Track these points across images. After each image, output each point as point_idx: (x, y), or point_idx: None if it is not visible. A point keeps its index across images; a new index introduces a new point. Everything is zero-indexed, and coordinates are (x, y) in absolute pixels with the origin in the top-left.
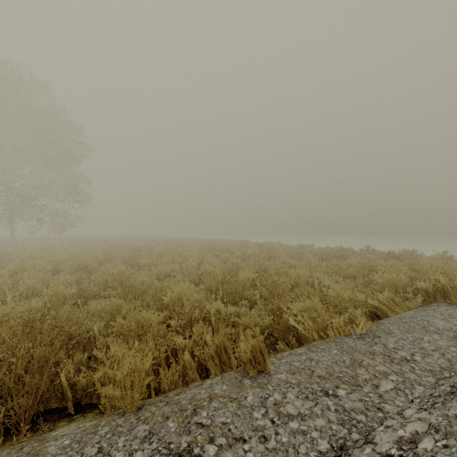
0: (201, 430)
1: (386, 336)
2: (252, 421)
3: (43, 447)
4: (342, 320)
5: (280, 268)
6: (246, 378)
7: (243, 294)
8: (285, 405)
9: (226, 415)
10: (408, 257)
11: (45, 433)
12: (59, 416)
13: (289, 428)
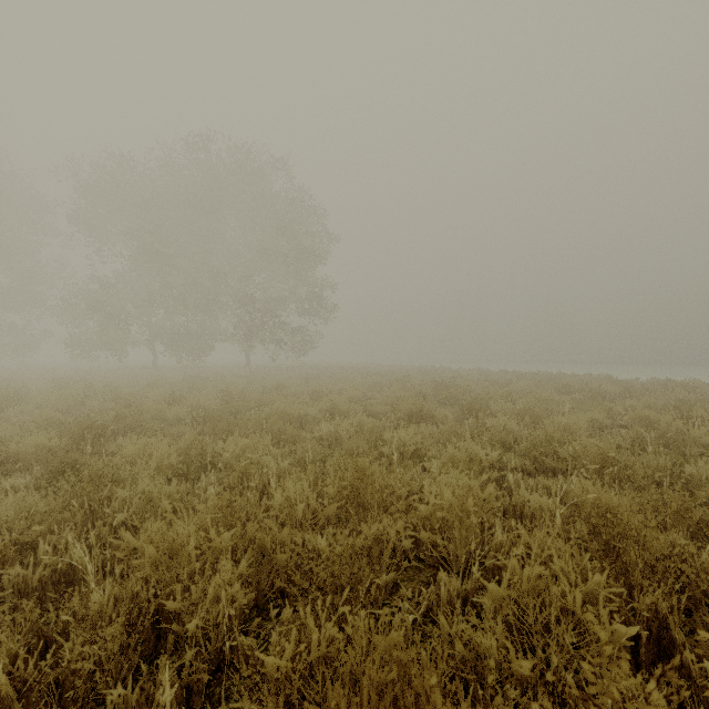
0: None
1: None
2: None
3: None
4: None
5: None
6: None
7: None
8: None
9: None
10: None
11: None
12: None
13: None
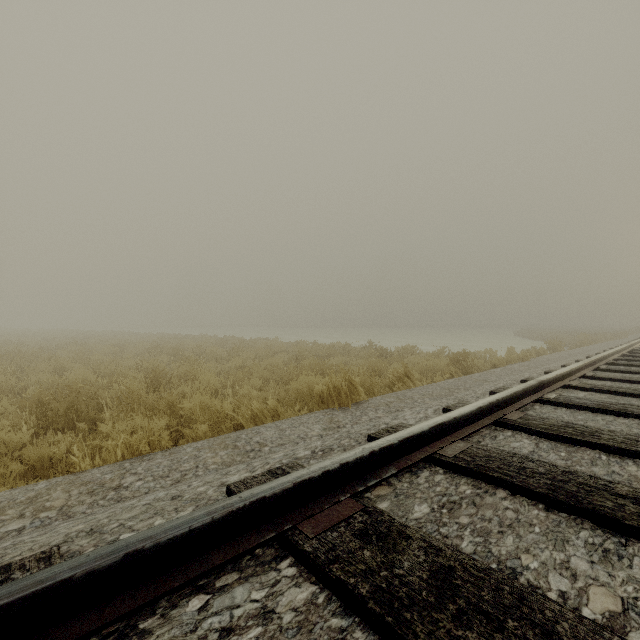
0: None
1: (159, 458)
2: None
3: None
4: (121, 442)
5: (190, 373)
6: None
7: (85, 414)
8: None
9: None
10: (404, 354)
11: None
12: None
13: None
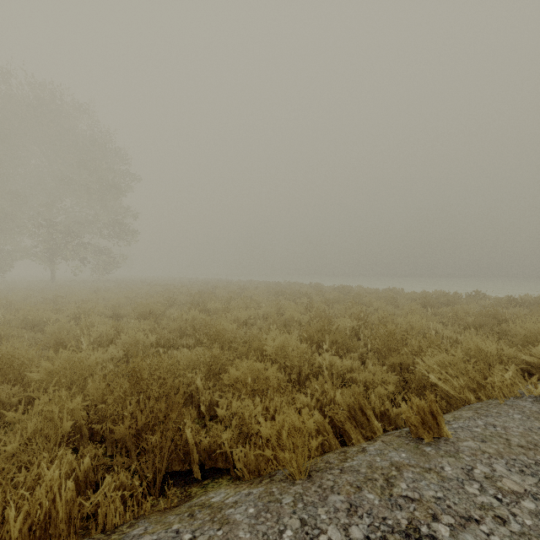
0: (412, 504)
1: None
2: (470, 497)
3: (224, 515)
4: (507, 379)
5: (385, 315)
6: (423, 445)
7: (350, 345)
8: (501, 479)
9: (432, 489)
10: (535, 304)
11: (184, 499)
12: (186, 481)
13: (525, 508)
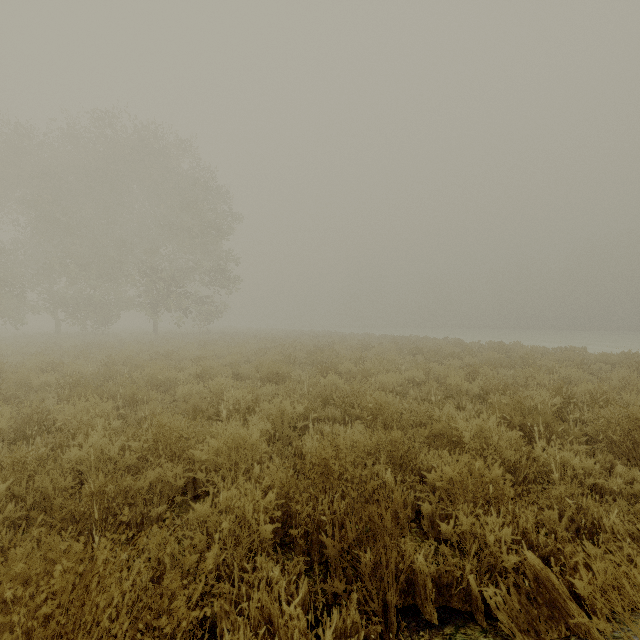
0: None
1: None
2: None
3: None
4: None
5: (601, 389)
6: None
7: (568, 433)
8: None
9: None
10: None
11: None
12: (417, 623)
13: None
